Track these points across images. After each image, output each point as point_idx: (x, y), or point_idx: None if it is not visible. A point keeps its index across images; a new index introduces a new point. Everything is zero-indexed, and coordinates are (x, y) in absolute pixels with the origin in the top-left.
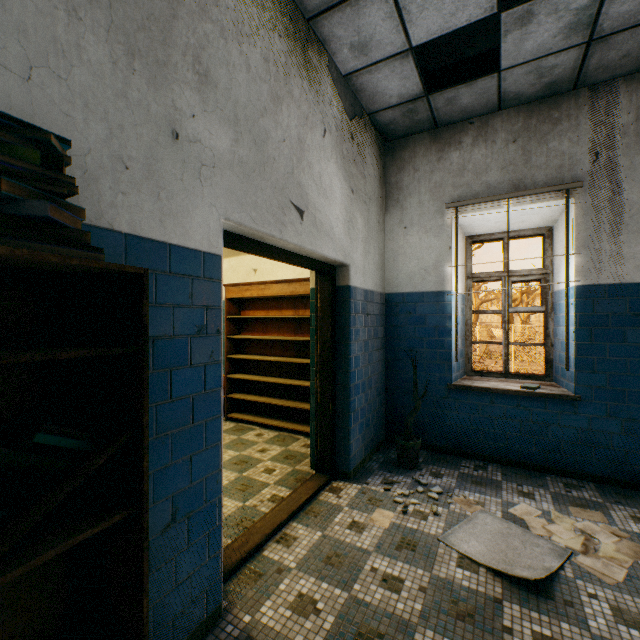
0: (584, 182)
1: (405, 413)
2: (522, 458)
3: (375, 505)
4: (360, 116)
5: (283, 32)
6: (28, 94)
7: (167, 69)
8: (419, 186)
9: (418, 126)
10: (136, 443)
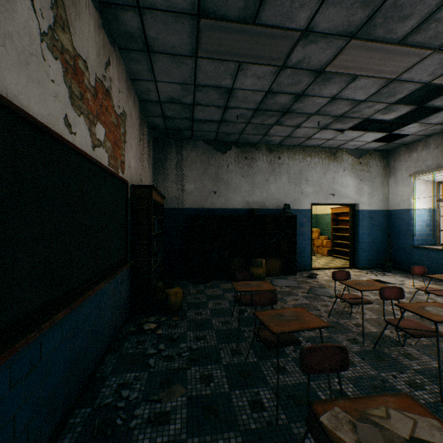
0: None
1: (396, 257)
2: None
3: (359, 272)
4: (365, 154)
5: (326, 157)
6: (286, 197)
7: (300, 184)
8: (401, 167)
9: (397, 146)
10: (295, 233)
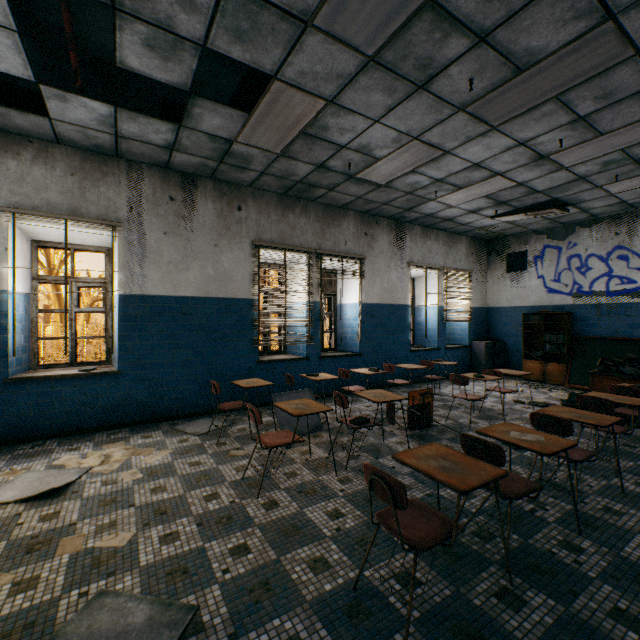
0: (125, 224)
1: None
2: (80, 426)
3: None
4: None
5: None
6: None
7: None
8: None
9: None
10: None
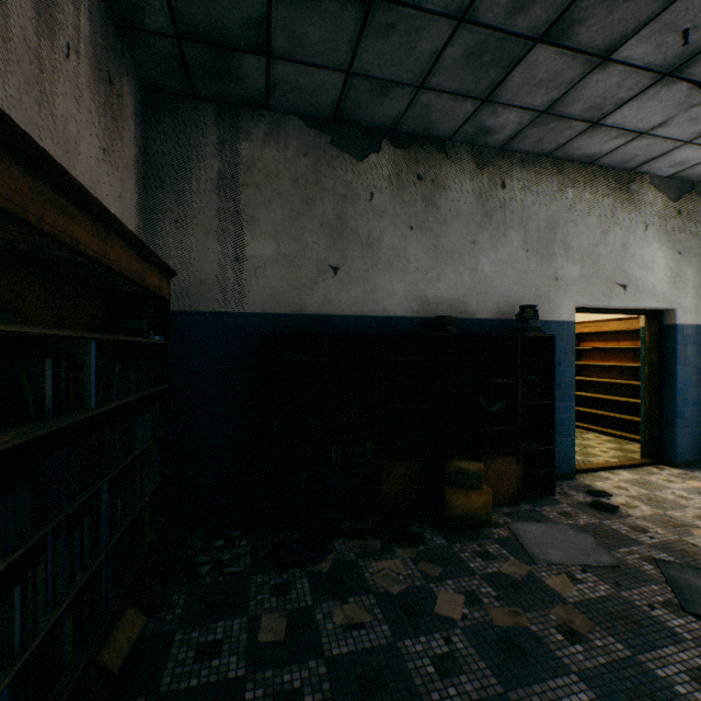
0: None
1: None
2: None
3: (692, 479)
4: (689, 191)
5: (610, 193)
6: (518, 288)
7: (552, 256)
8: None
9: None
10: (551, 384)
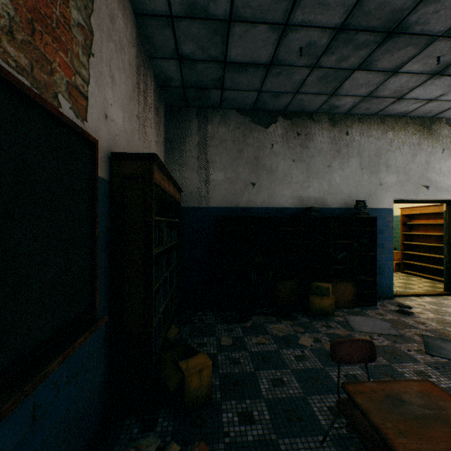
0: None
1: None
2: None
3: None
4: None
5: (417, 132)
6: (356, 190)
7: (378, 171)
8: None
9: None
10: (374, 244)
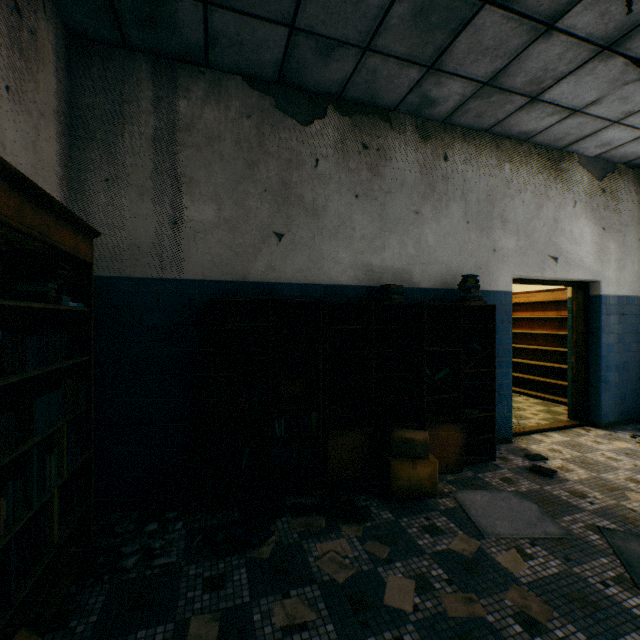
0: None
1: None
2: None
3: (617, 440)
4: (612, 171)
5: (543, 170)
6: (460, 259)
7: (491, 228)
8: None
9: None
10: (491, 352)
